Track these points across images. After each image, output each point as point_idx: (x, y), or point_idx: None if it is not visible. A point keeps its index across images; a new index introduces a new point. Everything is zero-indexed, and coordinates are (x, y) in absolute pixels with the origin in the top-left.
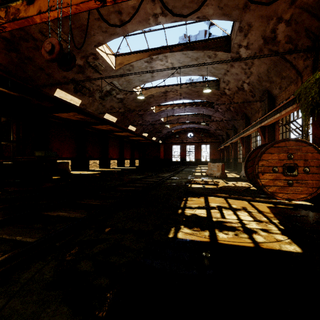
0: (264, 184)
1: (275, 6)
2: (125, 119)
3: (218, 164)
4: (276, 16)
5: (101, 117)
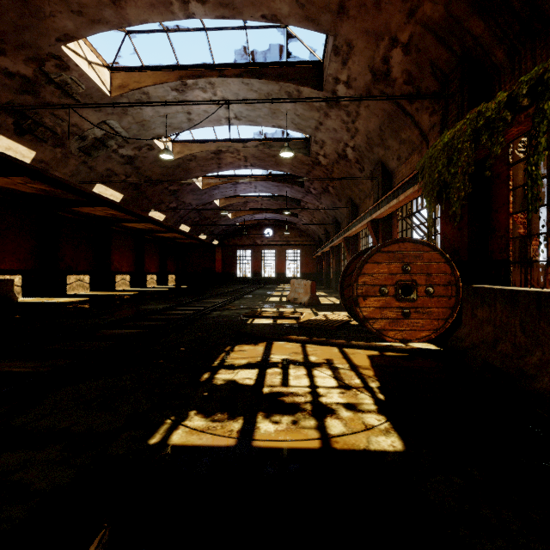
0: (367, 315)
1: (387, 16)
2: (142, 198)
3: (305, 281)
4: (388, 35)
5: (88, 191)
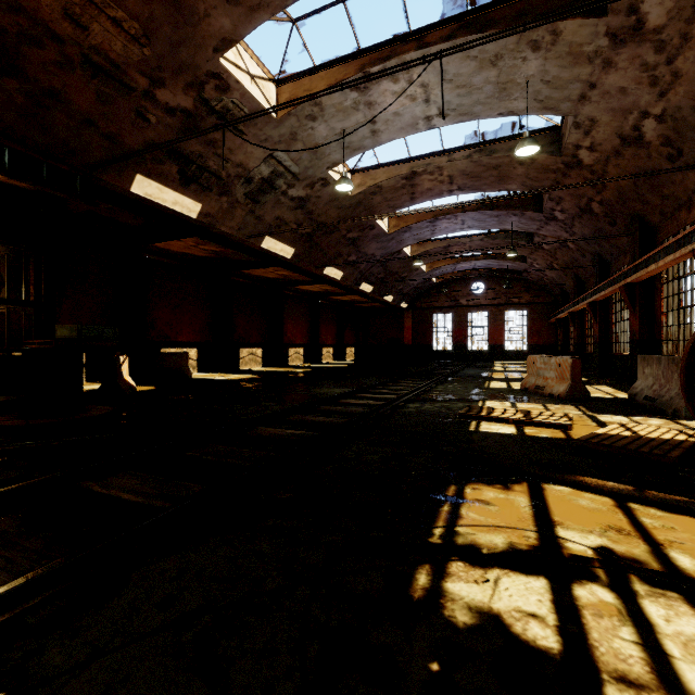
0: None
1: None
2: (316, 251)
3: (560, 359)
4: None
5: (256, 247)
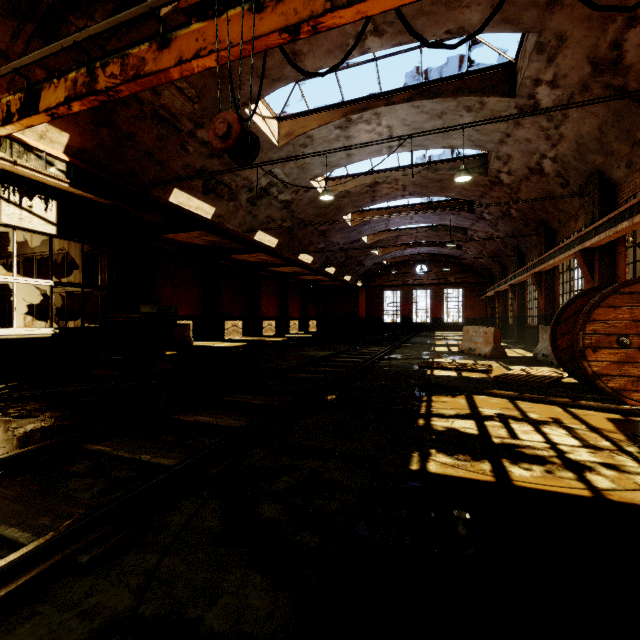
0: (599, 371)
1: None
2: (294, 241)
3: (486, 329)
4: (623, 14)
5: (250, 239)
